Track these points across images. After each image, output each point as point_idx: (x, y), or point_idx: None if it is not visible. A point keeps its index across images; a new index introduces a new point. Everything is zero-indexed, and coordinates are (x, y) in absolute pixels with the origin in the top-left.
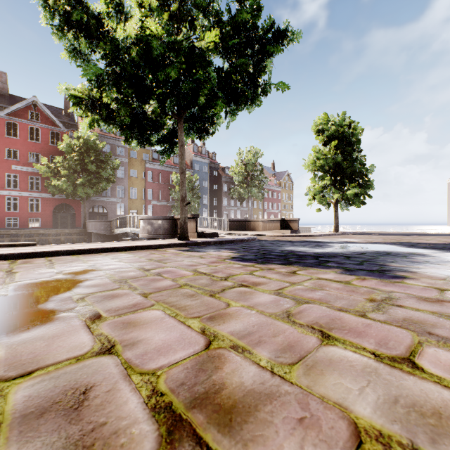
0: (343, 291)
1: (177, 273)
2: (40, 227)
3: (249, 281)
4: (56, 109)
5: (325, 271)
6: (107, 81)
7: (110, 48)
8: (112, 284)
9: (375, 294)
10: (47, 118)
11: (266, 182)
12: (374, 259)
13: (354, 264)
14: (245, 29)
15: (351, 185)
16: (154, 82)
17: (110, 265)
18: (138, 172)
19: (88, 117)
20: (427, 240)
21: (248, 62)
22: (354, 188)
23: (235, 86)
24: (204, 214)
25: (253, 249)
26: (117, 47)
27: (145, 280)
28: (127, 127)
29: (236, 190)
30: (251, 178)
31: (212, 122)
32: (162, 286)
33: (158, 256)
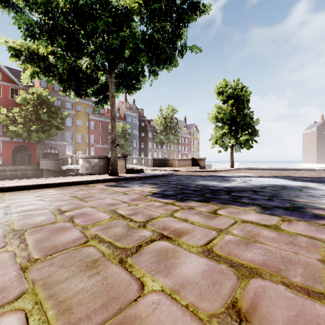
0: (282, 244)
1: (92, 217)
2: (1, 164)
3: (170, 228)
4: (16, 71)
5: (244, 210)
6: (37, 29)
7: (41, 1)
8: (0, 239)
9: (322, 249)
10: (7, 77)
11: (180, 131)
12: (277, 193)
13: (266, 200)
14: (165, 0)
15: (243, 133)
16: (83, 35)
17: (26, 205)
18: (83, 122)
19: (28, 69)
20: (301, 174)
21: (168, 27)
22: (245, 135)
23: (157, 42)
24: (135, 154)
25: (172, 183)
26: (49, 2)
27: (48, 231)
28: (65, 80)
29: (158, 137)
30: (169, 128)
31: (138, 80)
32: (62, 242)
33: (84, 193)
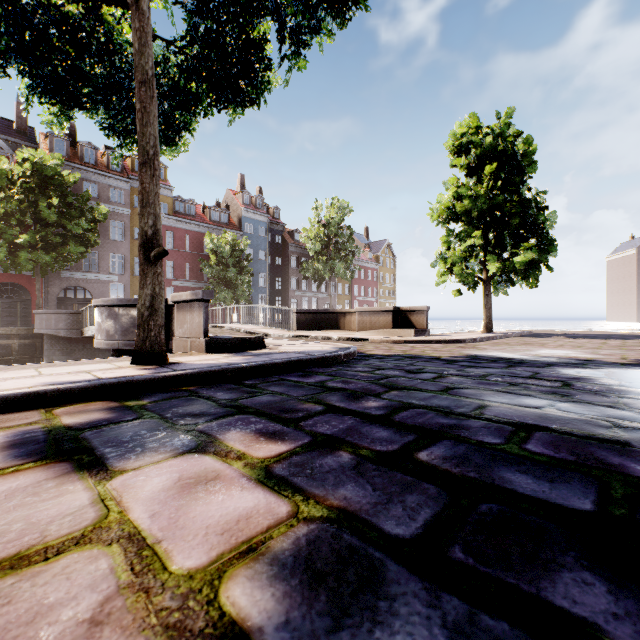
0: None
1: None
2: None
3: None
4: (1, 120)
5: None
6: None
7: None
8: None
9: None
10: None
11: (358, 253)
12: None
13: None
14: None
15: (523, 246)
16: None
17: None
18: None
19: None
20: None
21: None
22: (528, 251)
23: None
24: (261, 302)
25: (368, 414)
26: None
27: None
28: None
29: (311, 266)
30: (334, 247)
31: (247, 63)
32: None
33: None
